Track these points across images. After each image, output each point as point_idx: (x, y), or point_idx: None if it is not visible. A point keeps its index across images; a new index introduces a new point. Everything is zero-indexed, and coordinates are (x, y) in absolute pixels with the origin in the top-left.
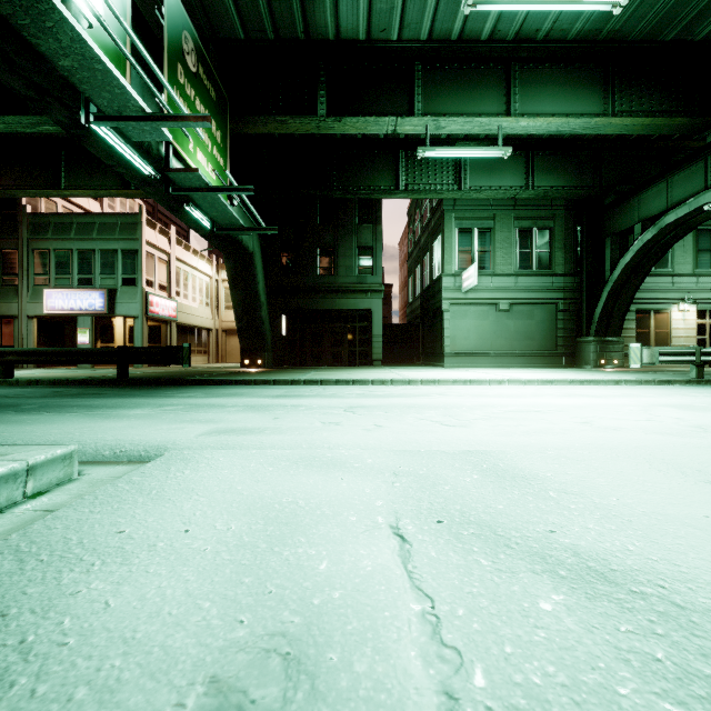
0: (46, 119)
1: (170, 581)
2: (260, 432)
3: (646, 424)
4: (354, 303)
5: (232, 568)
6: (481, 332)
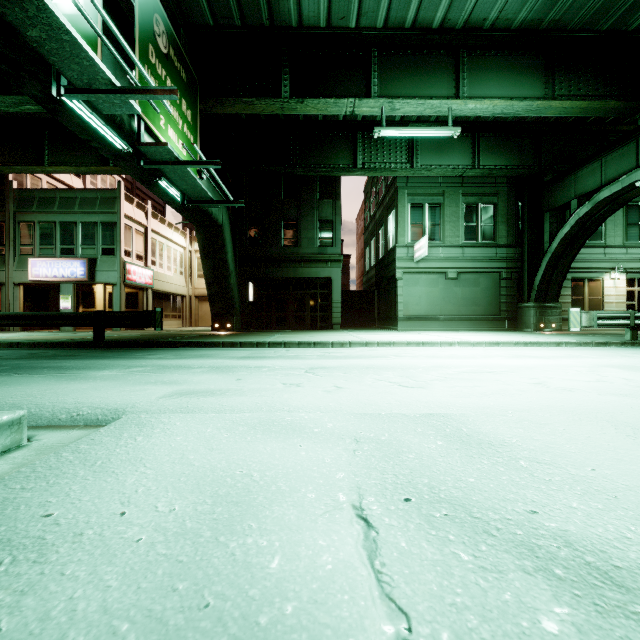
0: (27, 99)
1: (86, 589)
2: (221, 394)
3: (597, 385)
4: (316, 272)
5: (166, 567)
6: (431, 298)
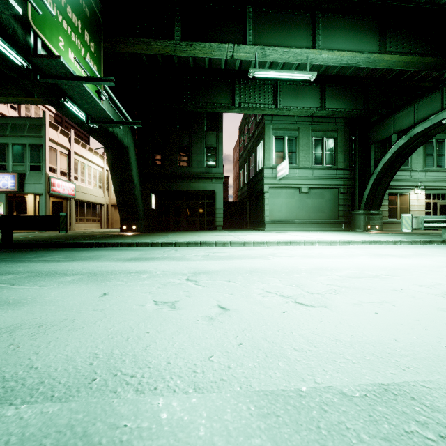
0: None
1: None
2: (56, 331)
3: None
4: (203, 186)
5: None
6: (289, 207)
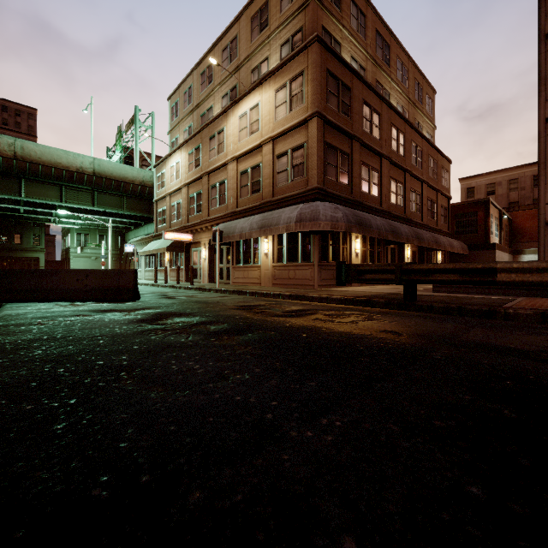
0: None
1: None
2: None
3: None
4: (32, 255)
5: None
6: (86, 266)
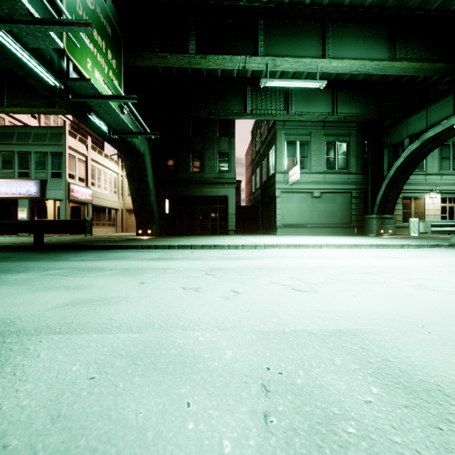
0: None
1: None
2: (117, 303)
3: None
4: (216, 191)
5: None
6: (301, 211)
